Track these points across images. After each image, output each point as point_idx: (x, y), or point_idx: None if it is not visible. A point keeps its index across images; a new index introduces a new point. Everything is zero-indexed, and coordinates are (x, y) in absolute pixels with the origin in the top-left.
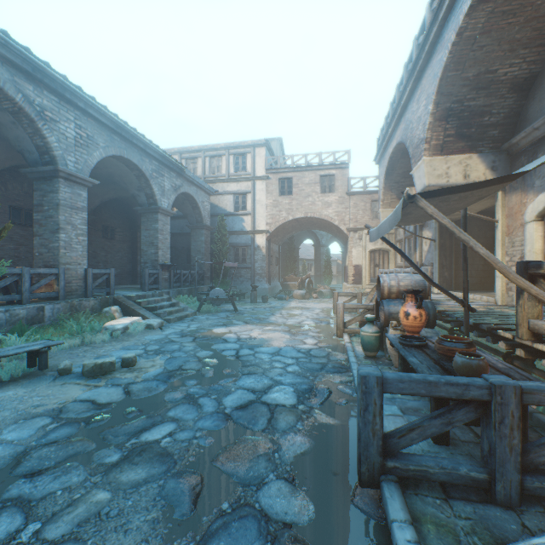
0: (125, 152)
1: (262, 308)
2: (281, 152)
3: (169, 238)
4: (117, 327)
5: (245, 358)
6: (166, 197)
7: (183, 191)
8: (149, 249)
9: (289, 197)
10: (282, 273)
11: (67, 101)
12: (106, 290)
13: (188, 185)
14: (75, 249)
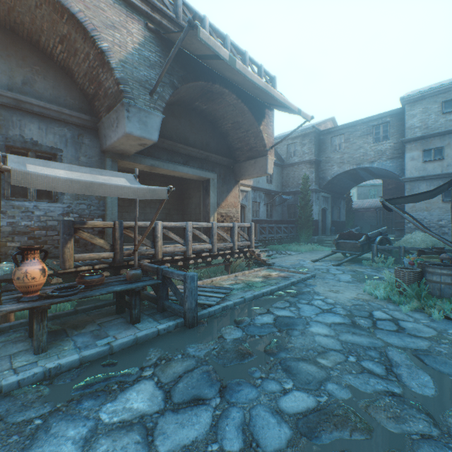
0: None
1: None
2: None
3: None
4: None
5: None
6: None
7: None
8: None
9: None
10: None
11: None
12: None
13: None
14: None
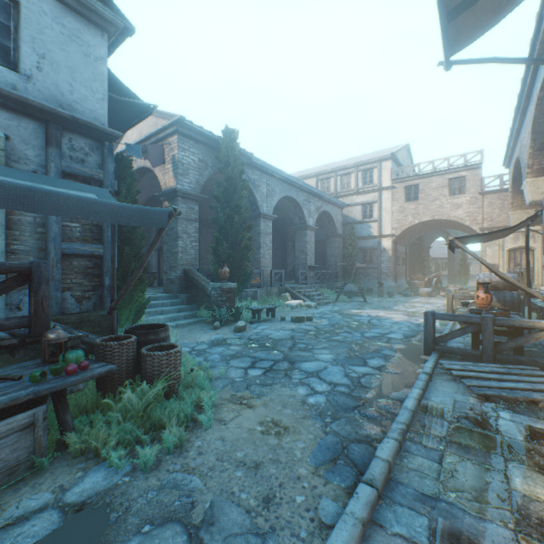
0: (289, 192)
1: (387, 301)
2: (408, 156)
3: (313, 247)
4: (292, 304)
5: (374, 323)
6: (311, 217)
7: (322, 210)
8: (300, 256)
9: (414, 202)
10: (409, 273)
11: (263, 172)
12: (280, 283)
13: (326, 204)
14: (266, 258)
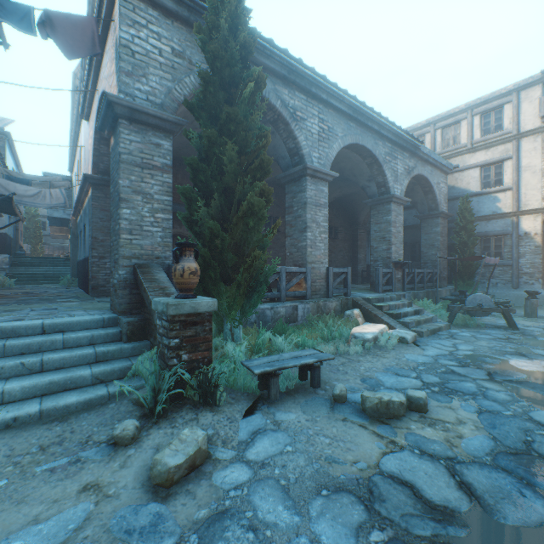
0: (359, 138)
1: None
2: None
3: (400, 231)
4: (366, 336)
5: None
6: (398, 183)
7: (416, 173)
8: (379, 246)
9: None
10: None
11: (312, 97)
12: (343, 291)
13: (421, 165)
14: (318, 247)
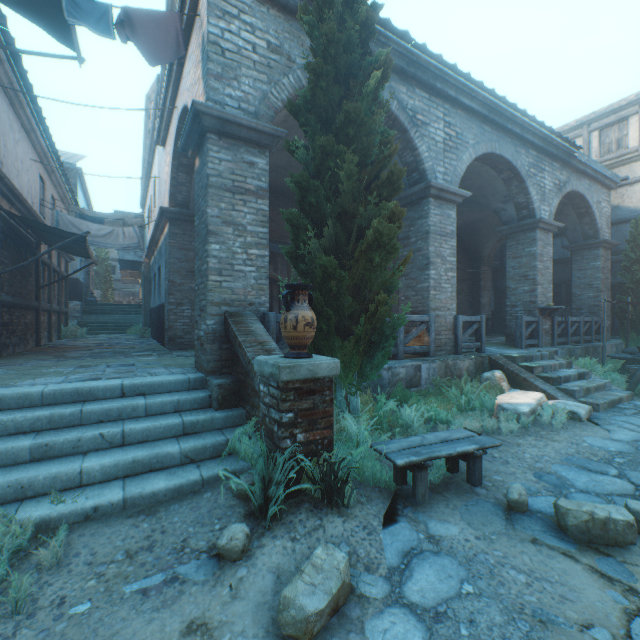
0: (495, 145)
1: None
2: None
3: (549, 267)
4: (520, 409)
5: None
6: (545, 204)
7: (568, 189)
8: (518, 286)
9: None
10: None
11: (436, 95)
12: (475, 346)
13: (575, 178)
14: (443, 289)
